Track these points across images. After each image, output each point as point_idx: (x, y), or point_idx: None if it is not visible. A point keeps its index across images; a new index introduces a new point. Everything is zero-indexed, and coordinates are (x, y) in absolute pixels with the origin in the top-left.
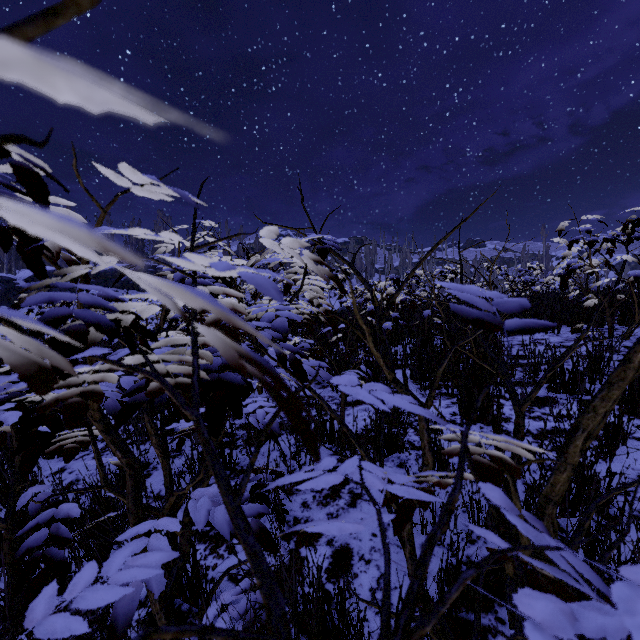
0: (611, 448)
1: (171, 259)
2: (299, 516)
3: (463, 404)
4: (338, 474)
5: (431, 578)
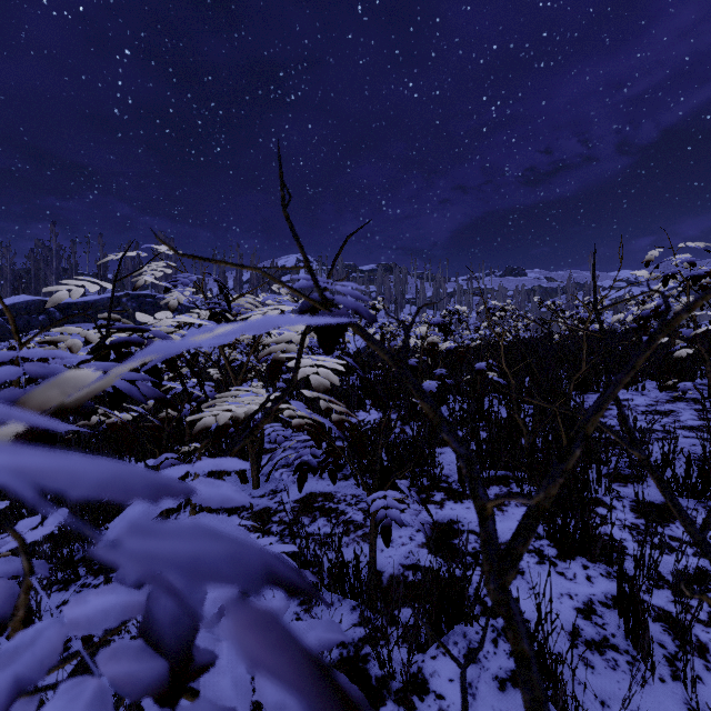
0: None
1: None
2: None
3: None
4: None
5: None
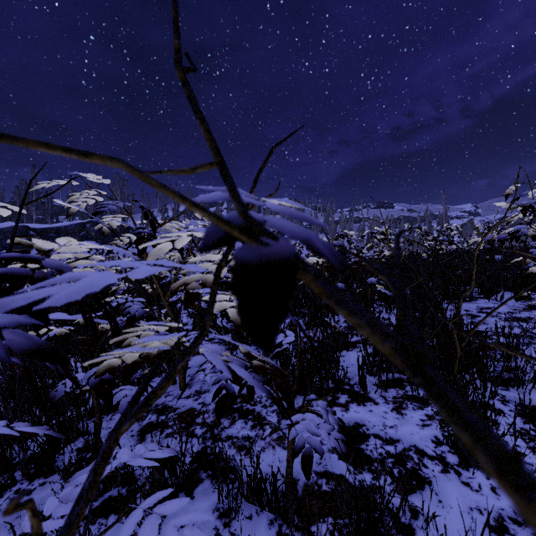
0: None
1: None
2: None
3: None
4: None
5: None
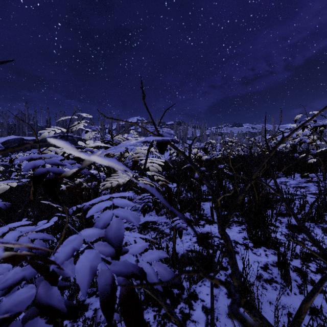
0: None
1: None
2: None
3: None
4: None
5: None
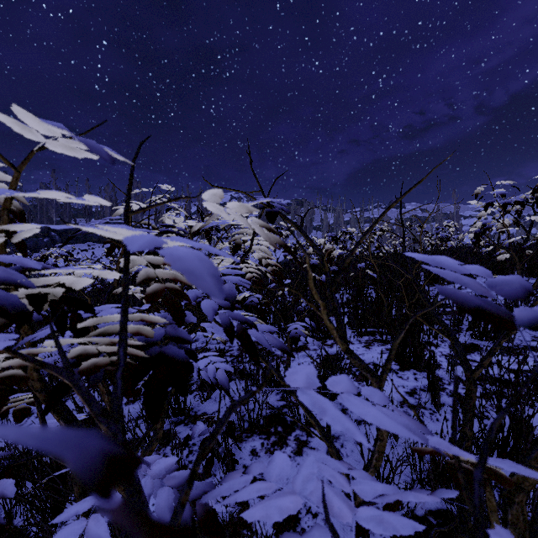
0: (537, 396)
1: (89, 228)
2: (248, 464)
3: (456, 416)
4: (294, 494)
5: (377, 534)
